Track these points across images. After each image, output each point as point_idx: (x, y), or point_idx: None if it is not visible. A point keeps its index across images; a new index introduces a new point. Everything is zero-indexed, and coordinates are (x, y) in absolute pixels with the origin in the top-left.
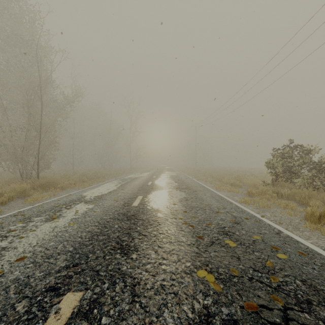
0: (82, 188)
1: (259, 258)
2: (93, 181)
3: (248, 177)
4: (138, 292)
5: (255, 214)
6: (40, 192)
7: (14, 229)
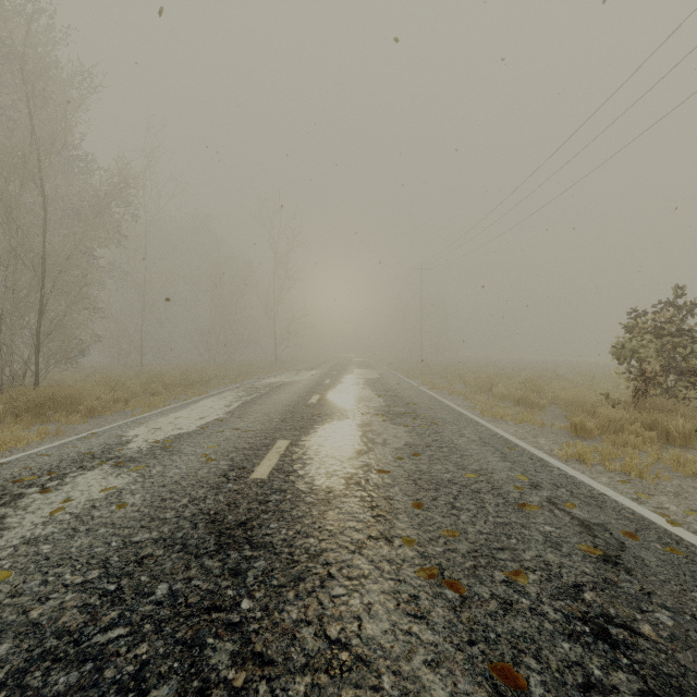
0: (141, 413)
1: None
2: (179, 392)
3: (553, 384)
4: None
5: (640, 508)
6: (23, 426)
7: None
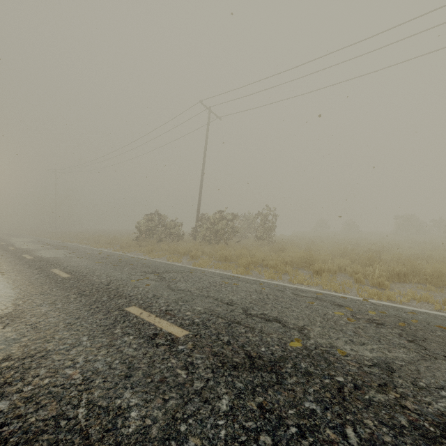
0: None
1: (118, 259)
2: None
3: (124, 237)
4: (77, 266)
5: (121, 253)
6: None
7: None
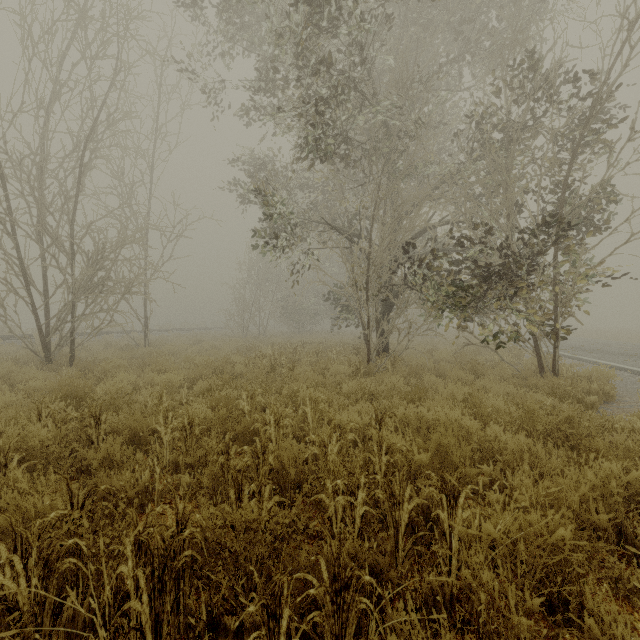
0: None
1: None
2: None
3: None
4: None
5: None
6: None
7: (596, 351)
